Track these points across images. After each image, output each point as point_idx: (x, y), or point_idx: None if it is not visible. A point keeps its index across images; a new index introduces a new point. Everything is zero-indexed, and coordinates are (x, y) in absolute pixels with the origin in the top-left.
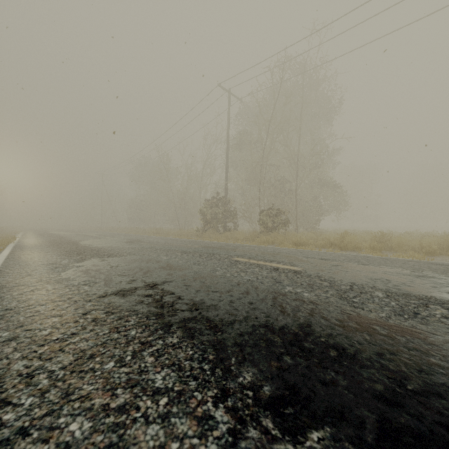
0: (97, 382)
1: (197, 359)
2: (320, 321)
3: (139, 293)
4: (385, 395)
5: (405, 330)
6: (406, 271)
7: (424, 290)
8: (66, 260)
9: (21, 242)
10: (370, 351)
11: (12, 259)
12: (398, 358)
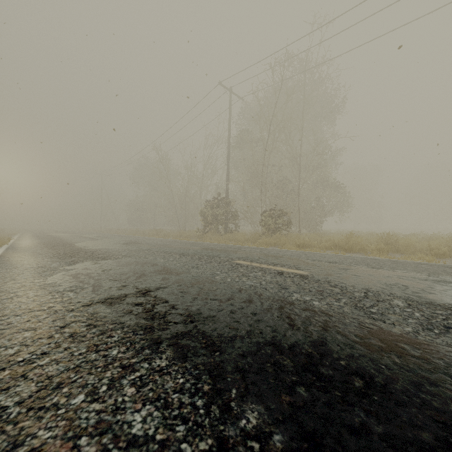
0: (57, 426)
1: (188, 391)
2: (337, 338)
3: (129, 301)
4: (438, 450)
5: (440, 350)
6: (422, 275)
7: (448, 298)
8: (56, 263)
9: (15, 244)
10: (403, 380)
11: (0, 262)
12: (442, 390)
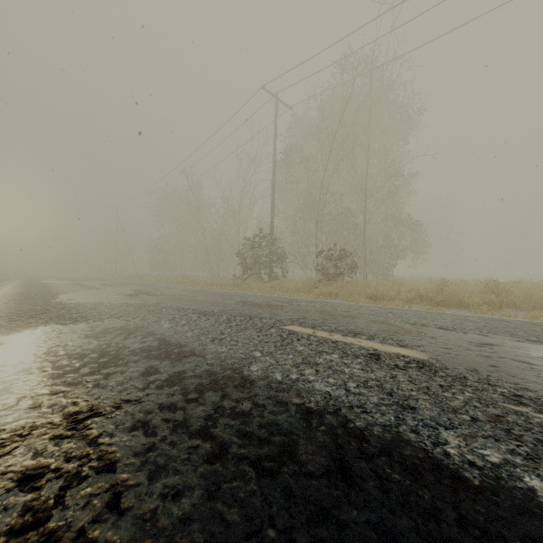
0: None
1: None
2: None
3: (16, 461)
4: None
5: None
6: None
7: None
8: None
9: None
10: None
11: None
12: None
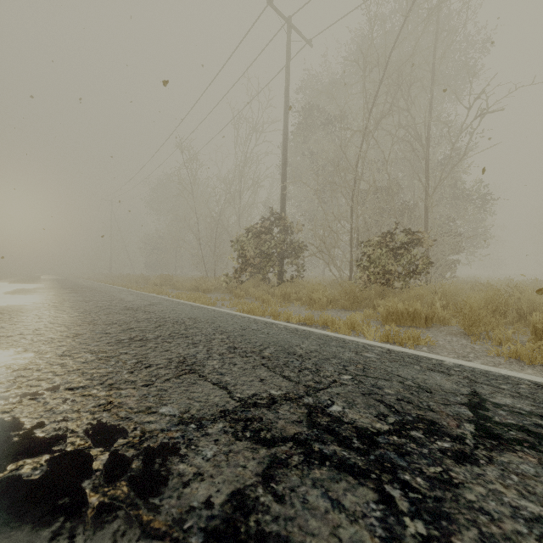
0: None
1: None
2: None
3: None
4: None
5: None
6: None
7: None
8: None
9: None
10: None
11: None
12: None
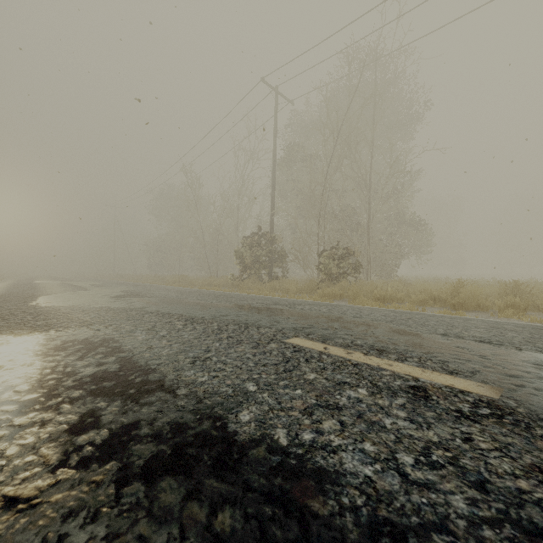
0: None
1: None
2: None
3: None
4: None
5: None
6: None
7: None
8: None
9: None
10: None
11: None
12: None
